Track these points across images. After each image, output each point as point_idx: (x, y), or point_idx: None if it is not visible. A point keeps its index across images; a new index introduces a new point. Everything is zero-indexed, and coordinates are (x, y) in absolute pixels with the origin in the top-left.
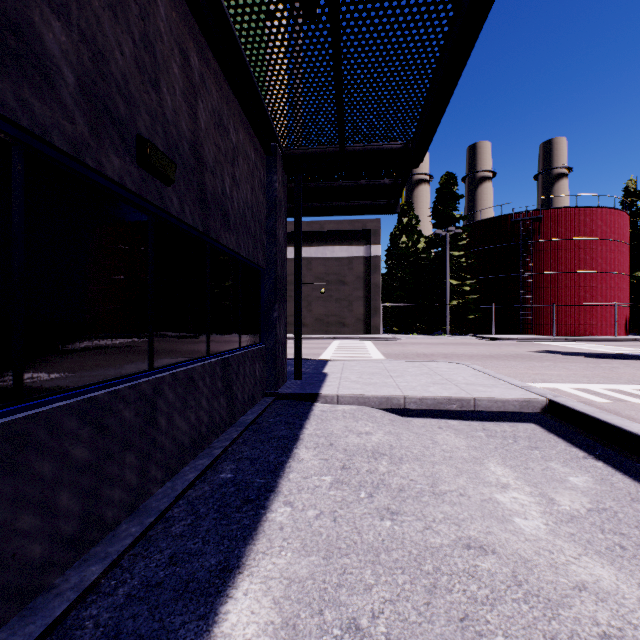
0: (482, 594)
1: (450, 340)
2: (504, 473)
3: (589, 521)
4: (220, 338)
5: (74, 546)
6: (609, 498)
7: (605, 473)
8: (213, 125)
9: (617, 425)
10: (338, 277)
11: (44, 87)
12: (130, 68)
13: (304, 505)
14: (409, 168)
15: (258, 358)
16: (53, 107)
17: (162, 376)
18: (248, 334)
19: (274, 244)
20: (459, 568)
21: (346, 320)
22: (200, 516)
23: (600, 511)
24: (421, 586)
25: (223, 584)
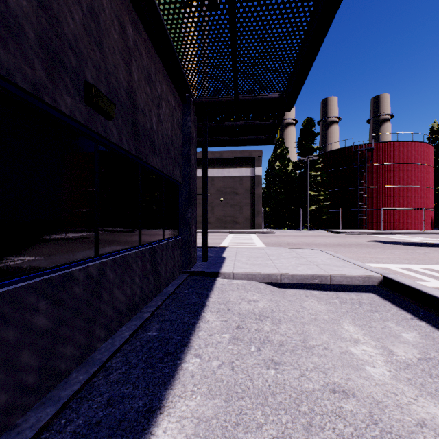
0: (348, 432)
1: (310, 233)
2: (355, 331)
3: (420, 368)
4: (149, 232)
5: (34, 392)
6: (433, 350)
7: (428, 330)
8: (143, 78)
9: (435, 295)
10: (232, 190)
11: (8, 39)
12: (79, 31)
13: (209, 357)
14: (283, 112)
15: (176, 246)
16: (16, 55)
17: (105, 261)
18: (169, 229)
19: (188, 165)
20: (328, 409)
21: (238, 219)
22: (132, 366)
23: (427, 360)
24: (300, 425)
25: (147, 423)
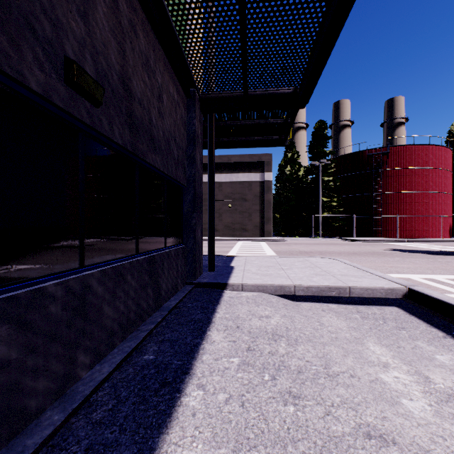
0: None
1: (322, 241)
2: (382, 352)
3: None
4: (148, 240)
5: None
6: None
7: None
8: (141, 64)
9: None
10: (241, 196)
11: None
12: None
13: (215, 388)
14: (297, 108)
15: (180, 255)
16: None
17: (91, 273)
18: (172, 236)
19: (193, 167)
20: None
21: (247, 227)
22: (121, 400)
23: None
24: None
25: None
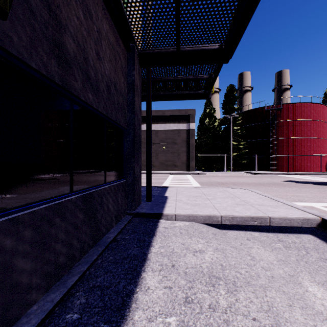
0: None
1: (233, 174)
2: (323, 295)
3: None
4: (85, 177)
5: None
6: None
7: None
8: None
9: None
10: (172, 140)
11: None
12: None
13: None
14: (221, 63)
15: (120, 189)
16: None
17: None
18: (113, 173)
19: (132, 112)
20: None
21: (176, 163)
22: None
23: None
24: None
25: None
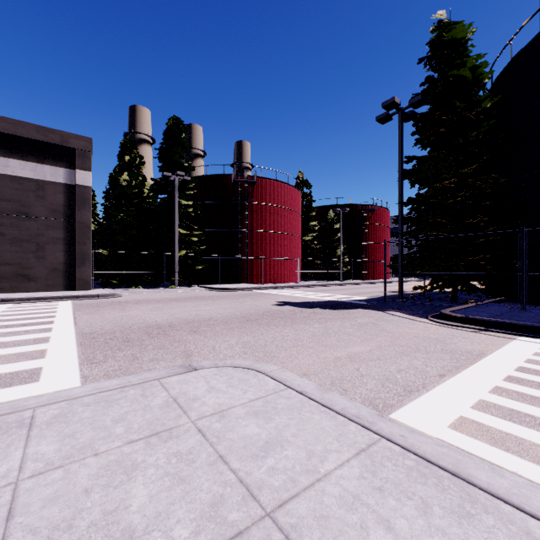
0: None
1: (182, 293)
2: None
3: None
4: None
5: None
6: None
7: None
8: None
9: None
10: (17, 206)
11: None
12: None
13: None
14: None
15: None
16: None
17: None
18: None
19: None
20: None
21: (33, 271)
22: None
23: None
24: None
25: None
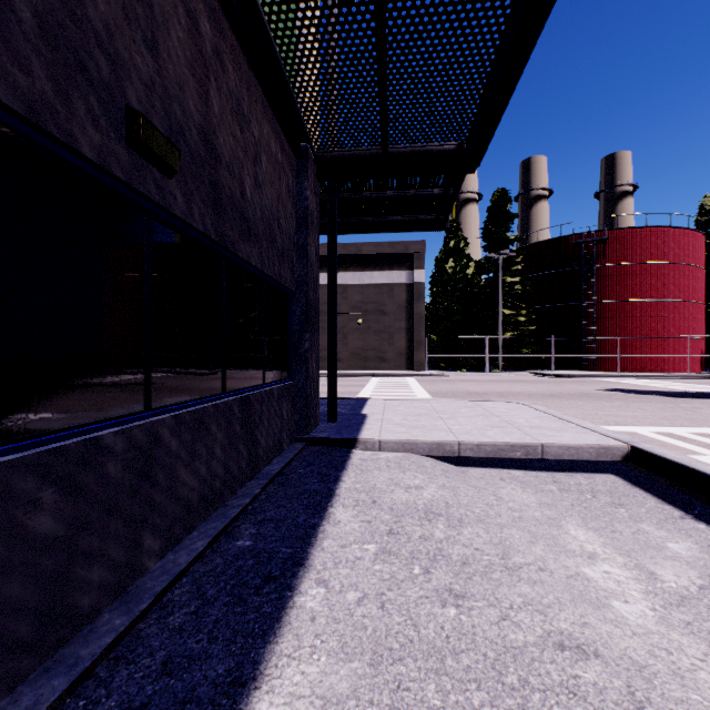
0: None
1: (503, 377)
2: (588, 538)
3: (704, 603)
4: (239, 372)
5: (31, 651)
6: None
7: None
8: (230, 111)
9: None
10: (377, 306)
11: None
12: (116, 18)
13: (342, 585)
14: (463, 174)
15: (286, 397)
16: None
17: (161, 419)
18: (274, 368)
19: (305, 262)
20: (554, 680)
21: (386, 354)
22: (207, 600)
23: None
24: (506, 709)
25: (232, 706)
